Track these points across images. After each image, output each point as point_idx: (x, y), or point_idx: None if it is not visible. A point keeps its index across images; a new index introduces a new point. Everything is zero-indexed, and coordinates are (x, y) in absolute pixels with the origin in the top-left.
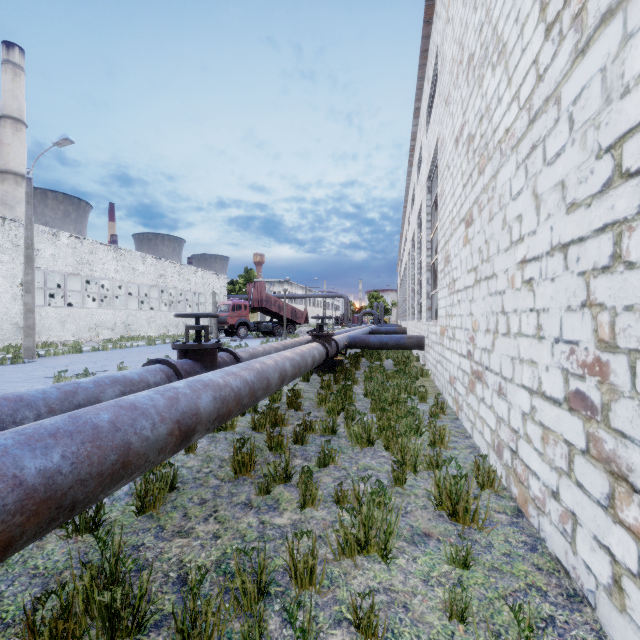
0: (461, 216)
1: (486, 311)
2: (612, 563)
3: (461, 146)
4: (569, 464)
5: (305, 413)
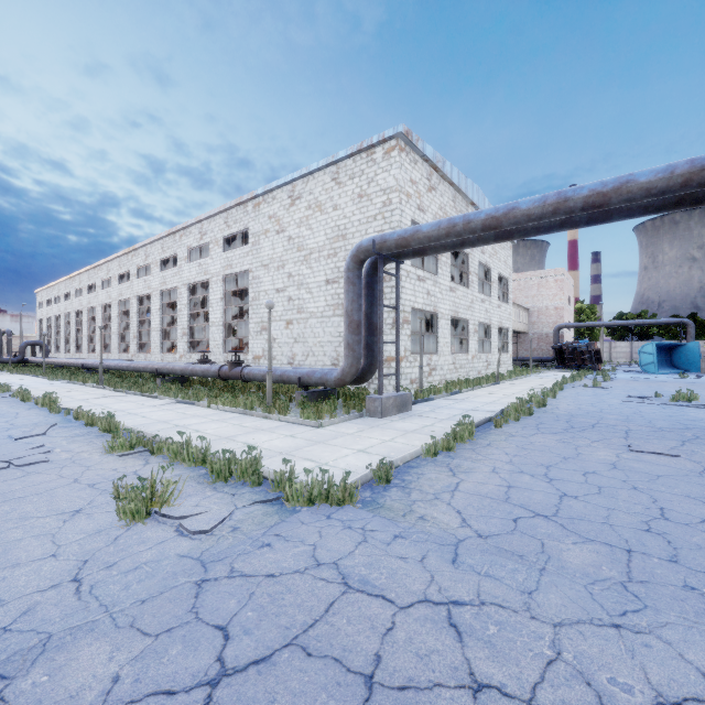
0: (283, 319)
1: (303, 351)
2: None
3: (283, 295)
4: None
5: (257, 385)
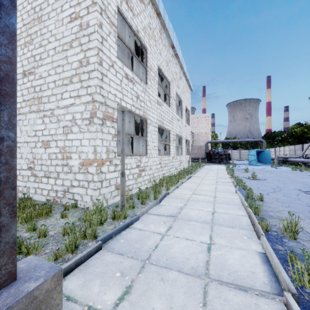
0: None
1: None
2: (35, 189)
3: None
4: (28, 179)
5: None
